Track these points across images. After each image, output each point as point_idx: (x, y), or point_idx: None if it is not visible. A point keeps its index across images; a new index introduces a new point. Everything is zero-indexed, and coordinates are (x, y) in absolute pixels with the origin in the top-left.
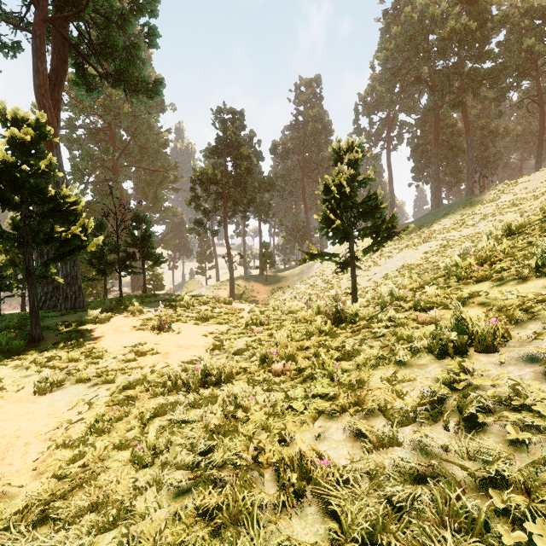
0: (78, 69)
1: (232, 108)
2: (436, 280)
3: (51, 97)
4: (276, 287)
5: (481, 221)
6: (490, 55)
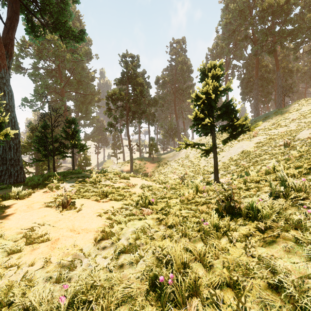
0: (28, 21)
1: (131, 54)
2: None
3: (6, 37)
4: (159, 164)
5: (291, 123)
6: (292, 20)
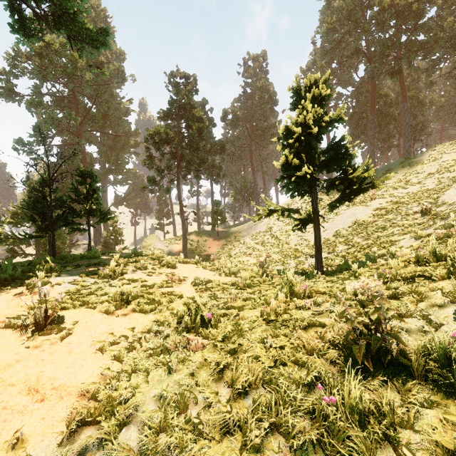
0: (12, 10)
1: (185, 73)
2: None
3: None
4: (227, 241)
5: (427, 179)
6: (425, 27)
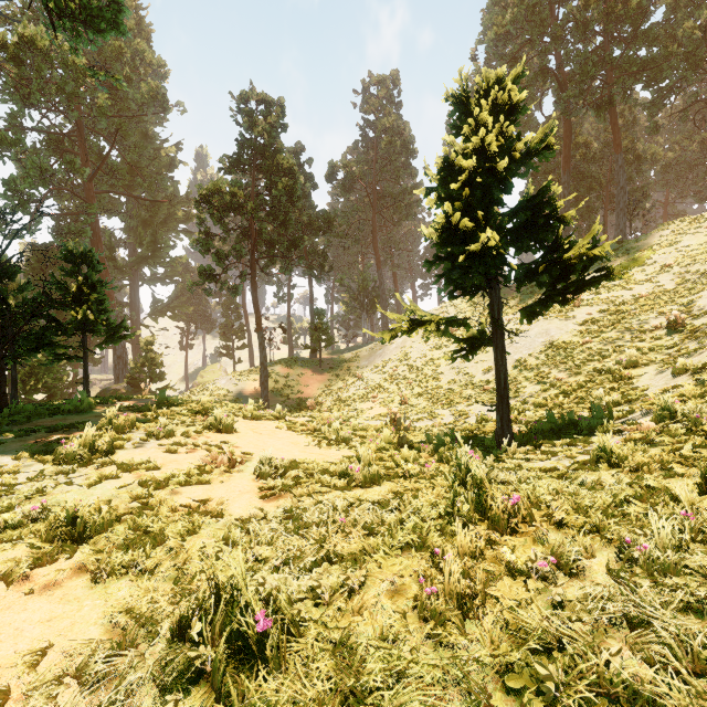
0: None
1: (265, 94)
2: None
3: None
4: (335, 376)
5: (660, 274)
6: (650, 35)
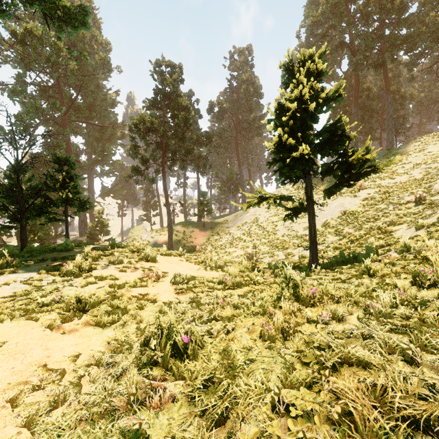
0: None
1: (170, 61)
2: None
3: None
4: (213, 232)
5: (413, 169)
6: (408, 21)
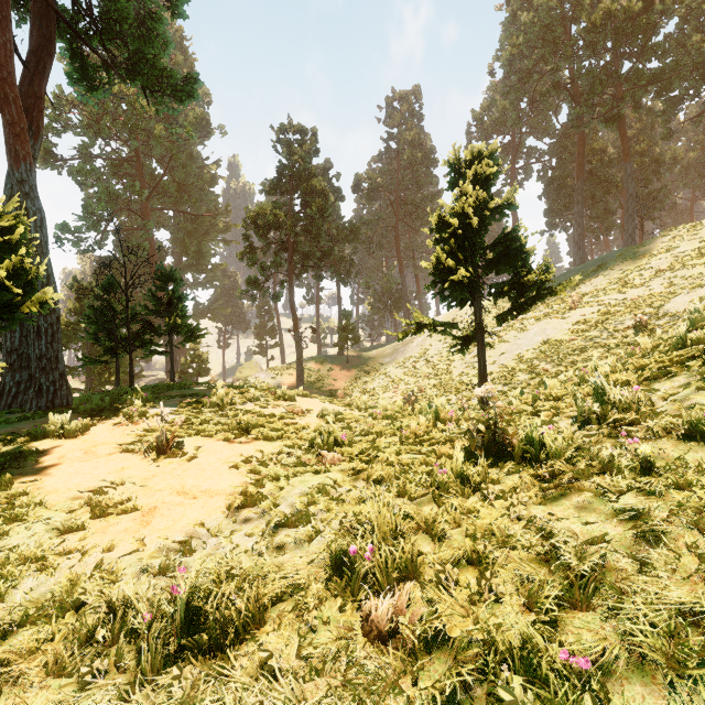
0: (73, 56)
1: (300, 125)
2: (673, 366)
3: (28, 92)
4: (361, 371)
5: (654, 278)
6: (659, 49)
